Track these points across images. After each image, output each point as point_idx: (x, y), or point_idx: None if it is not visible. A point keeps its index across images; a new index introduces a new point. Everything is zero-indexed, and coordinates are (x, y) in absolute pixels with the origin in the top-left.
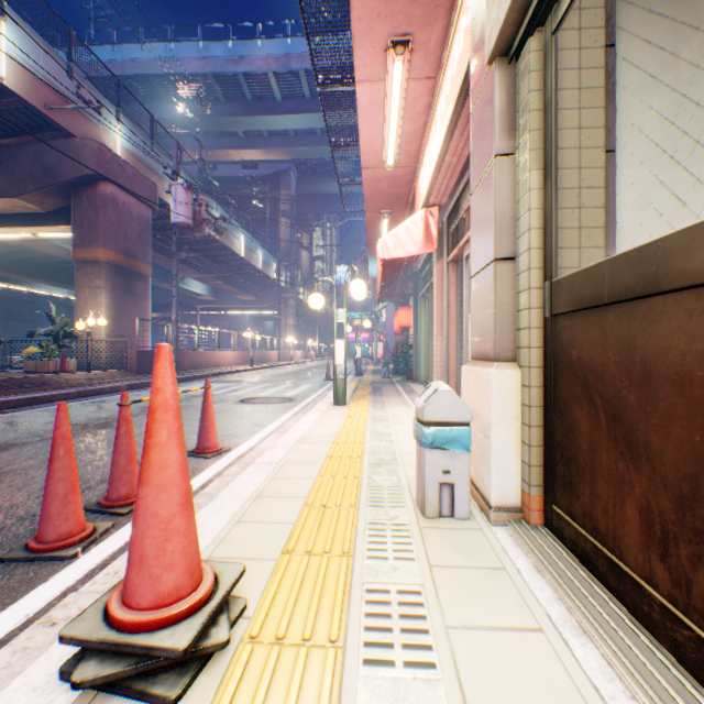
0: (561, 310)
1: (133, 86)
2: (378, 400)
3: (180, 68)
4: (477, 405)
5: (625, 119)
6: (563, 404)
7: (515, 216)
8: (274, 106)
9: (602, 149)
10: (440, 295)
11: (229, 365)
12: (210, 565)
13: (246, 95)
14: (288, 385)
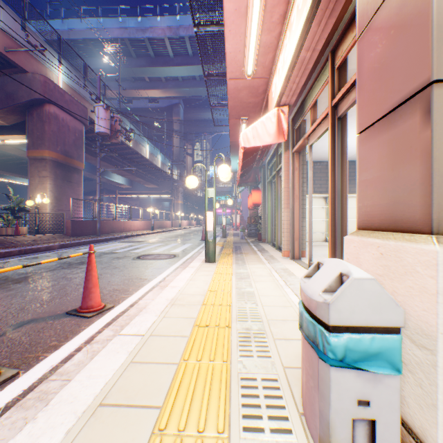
0: None
1: (76, 46)
2: (240, 258)
3: (107, 35)
4: (388, 291)
5: None
6: None
7: None
8: (168, 60)
9: None
10: (286, 178)
11: (137, 230)
12: None
13: (150, 53)
14: (175, 244)
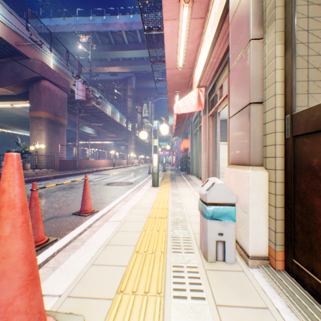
0: (302, 132)
1: (59, 37)
2: (174, 184)
3: (81, 29)
4: (237, 191)
5: None
6: (303, 194)
7: (262, 76)
8: (125, 46)
9: None
10: (205, 132)
11: (103, 166)
12: None
13: (112, 41)
14: (130, 176)
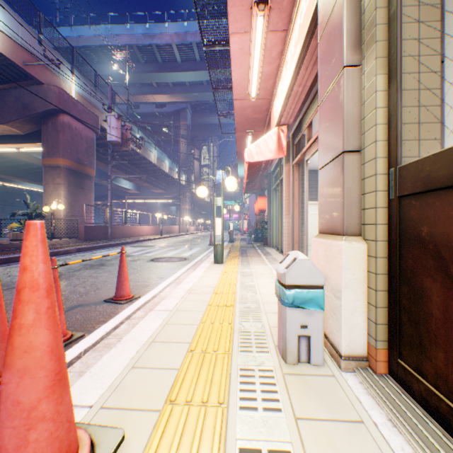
0: (409, 192)
1: (84, 53)
2: (245, 260)
3: (115, 41)
4: (327, 270)
5: (448, 38)
6: (411, 273)
7: (360, 116)
8: (176, 66)
9: (438, 56)
10: (287, 187)
11: (146, 235)
12: (88, 436)
13: (158, 59)
14: (184, 249)
